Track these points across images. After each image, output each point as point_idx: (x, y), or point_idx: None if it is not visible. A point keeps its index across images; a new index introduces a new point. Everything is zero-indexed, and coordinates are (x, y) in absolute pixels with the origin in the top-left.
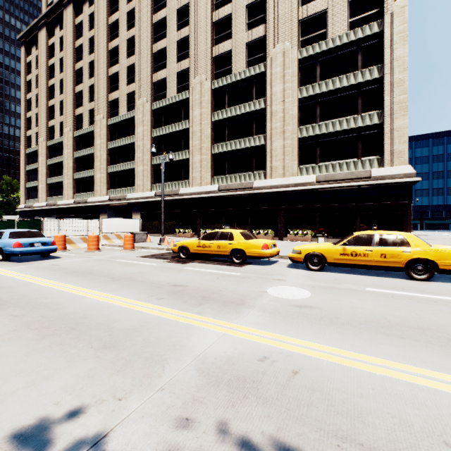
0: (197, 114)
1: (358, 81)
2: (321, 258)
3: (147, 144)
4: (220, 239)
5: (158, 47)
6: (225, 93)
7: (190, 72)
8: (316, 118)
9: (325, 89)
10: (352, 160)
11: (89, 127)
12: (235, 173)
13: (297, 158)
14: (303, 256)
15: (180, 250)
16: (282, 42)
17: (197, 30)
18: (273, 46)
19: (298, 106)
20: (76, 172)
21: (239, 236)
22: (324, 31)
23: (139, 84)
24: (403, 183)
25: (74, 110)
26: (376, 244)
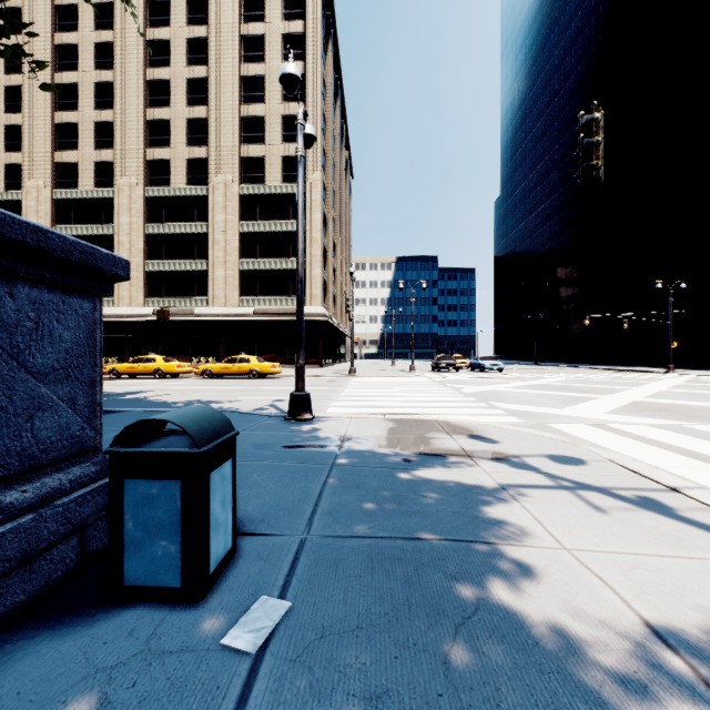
0: (126, 222)
1: (289, 230)
2: (211, 372)
3: None
4: (147, 363)
5: (64, 118)
6: (163, 205)
7: (116, 168)
8: (256, 254)
9: (263, 229)
10: (285, 297)
11: None
12: (175, 296)
13: (238, 289)
14: (201, 371)
15: (111, 372)
16: (225, 174)
17: (126, 122)
18: (216, 174)
19: (240, 239)
20: None
21: (161, 360)
22: (263, 175)
23: (30, 158)
24: (318, 320)
25: None
26: (238, 362)
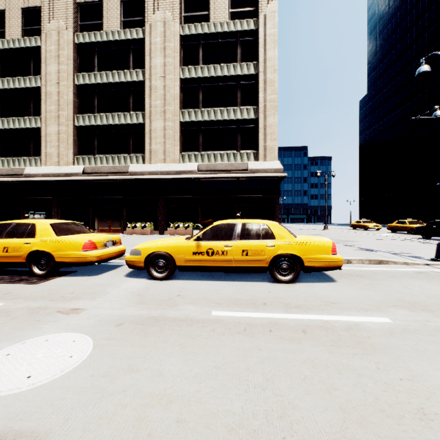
0: (53, 70)
1: (237, 73)
2: (169, 261)
3: None
4: (12, 236)
5: None
6: (95, 53)
7: (43, 12)
8: (198, 103)
9: (207, 74)
10: (232, 152)
11: None
12: (108, 153)
13: (178, 143)
14: (143, 259)
15: None
16: (163, 10)
17: None
18: (153, 11)
19: (180, 87)
20: None
21: (46, 230)
22: (207, 13)
23: None
24: (274, 178)
25: None
26: (238, 236)
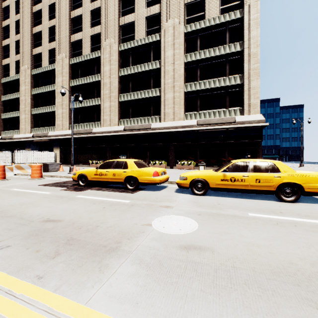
0: (107, 69)
1: (226, 52)
2: (205, 184)
3: (66, 92)
4: (116, 168)
5: (75, 14)
6: (130, 54)
7: (101, 35)
8: (197, 78)
9: (203, 56)
10: (222, 109)
11: (15, 76)
12: (137, 117)
13: (183, 106)
14: (189, 182)
15: (79, 178)
16: (173, 18)
17: (107, 3)
18: (166, 21)
19: (184, 68)
20: (3, 113)
21: (132, 164)
22: (203, 13)
23: (59, 42)
24: (256, 127)
25: (1, 61)
26: (251, 170)
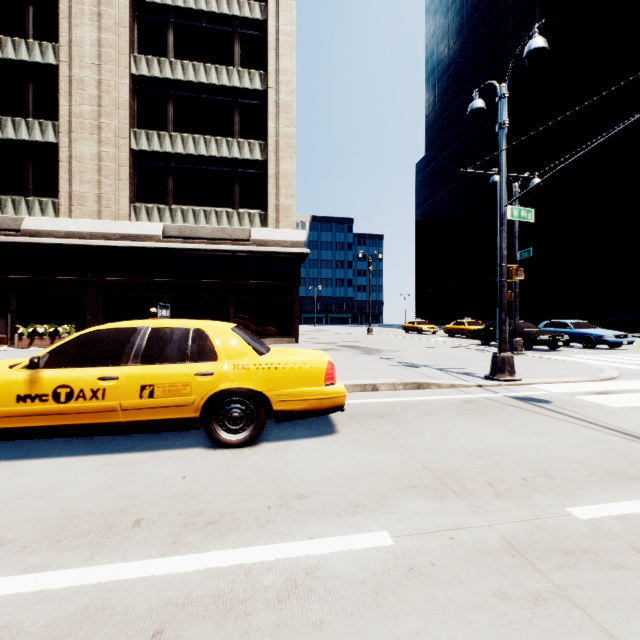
0: None
1: (234, 84)
2: None
3: None
4: None
5: None
6: None
7: None
8: (166, 123)
9: (182, 75)
10: (226, 210)
11: None
12: None
13: (128, 186)
14: None
15: None
16: None
17: None
18: None
19: (132, 89)
20: None
21: None
22: None
23: None
24: (291, 255)
25: None
26: (136, 356)
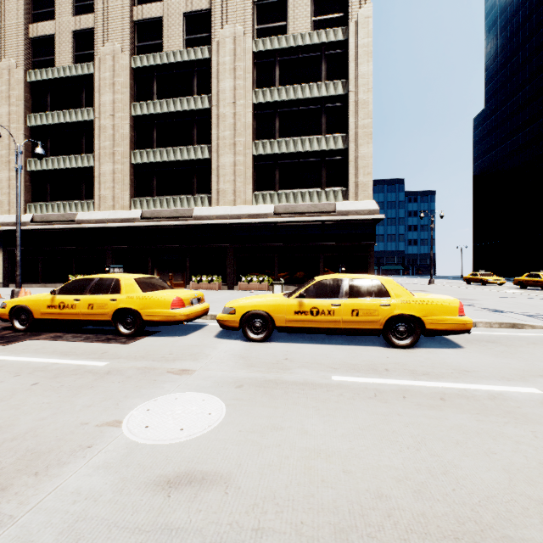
0: (108, 101)
1: (322, 94)
2: (267, 321)
3: (18, 137)
4: (96, 292)
5: None
6: (153, 78)
7: (96, 34)
8: (274, 133)
9: (285, 97)
10: (316, 190)
11: None
12: (168, 194)
13: (251, 181)
14: (239, 318)
15: (13, 315)
16: (233, 24)
17: None
18: (221, 25)
19: (253, 114)
20: None
21: (131, 285)
22: (284, 24)
23: (1, 33)
24: (367, 221)
25: None
26: (346, 294)
